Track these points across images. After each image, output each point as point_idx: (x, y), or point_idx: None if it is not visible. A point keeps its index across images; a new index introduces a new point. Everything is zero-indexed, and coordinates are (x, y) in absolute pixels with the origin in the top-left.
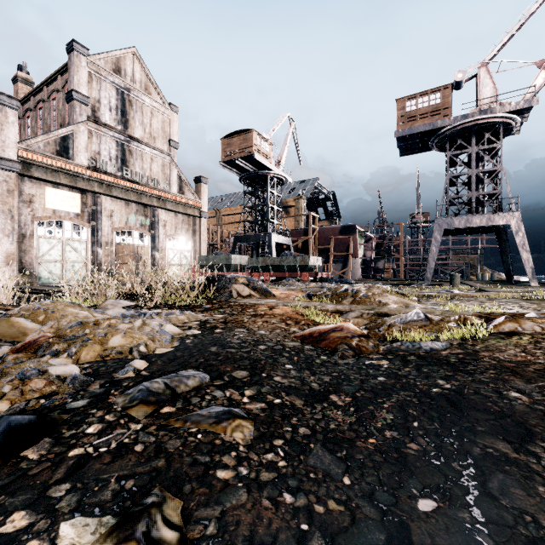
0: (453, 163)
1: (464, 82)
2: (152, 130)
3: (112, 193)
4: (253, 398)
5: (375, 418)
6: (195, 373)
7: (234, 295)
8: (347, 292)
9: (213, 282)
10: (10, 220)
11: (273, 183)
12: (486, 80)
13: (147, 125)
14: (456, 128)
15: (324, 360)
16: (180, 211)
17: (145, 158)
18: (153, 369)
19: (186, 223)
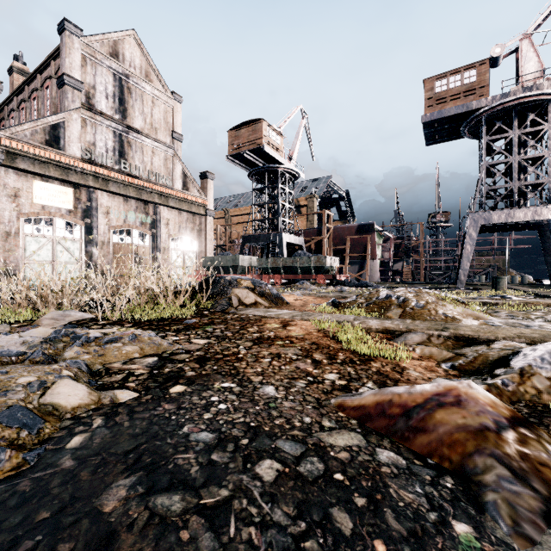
0: (488, 151)
1: (502, 58)
2: (153, 121)
3: (109, 188)
4: None
5: None
6: None
7: (234, 302)
8: (391, 300)
9: (207, 285)
10: None
11: (284, 179)
12: (529, 54)
13: (148, 115)
14: (495, 108)
15: None
16: (185, 209)
17: (145, 151)
18: None
19: (190, 222)
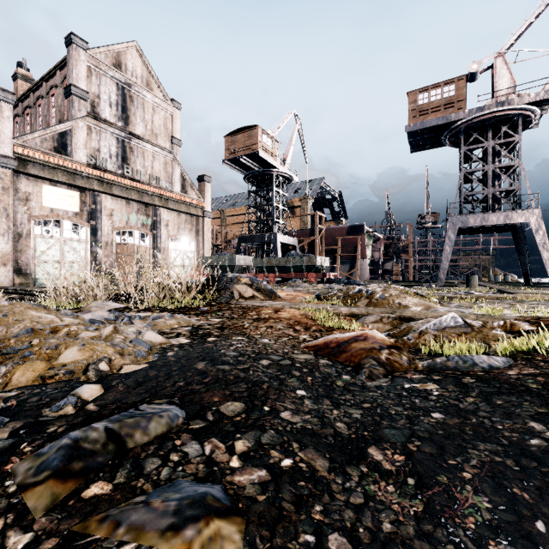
0: (467, 159)
1: (479, 73)
2: (153, 127)
3: (112, 192)
4: (247, 457)
5: (457, 506)
6: (163, 409)
7: (236, 296)
8: (362, 293)
9: (213, 282)
10: (5, 219)
11: (279, 182)
12: (503, 71)
13: (149, 122)
14: (471, 121)
15: (348, 382)
16: (183, 211)
17: (146, 156)
18: (107, 399)
19: (188, 223)
